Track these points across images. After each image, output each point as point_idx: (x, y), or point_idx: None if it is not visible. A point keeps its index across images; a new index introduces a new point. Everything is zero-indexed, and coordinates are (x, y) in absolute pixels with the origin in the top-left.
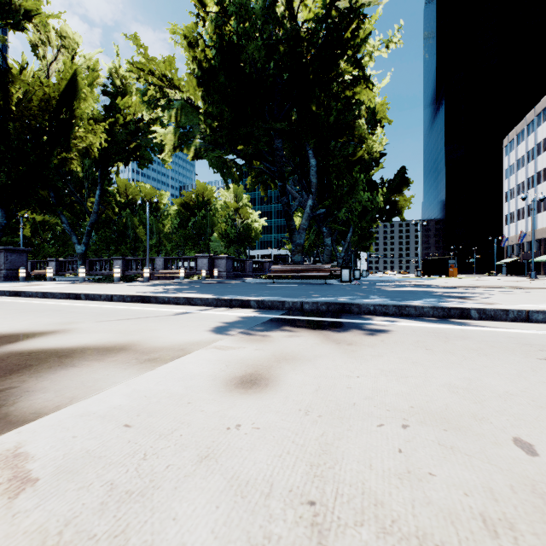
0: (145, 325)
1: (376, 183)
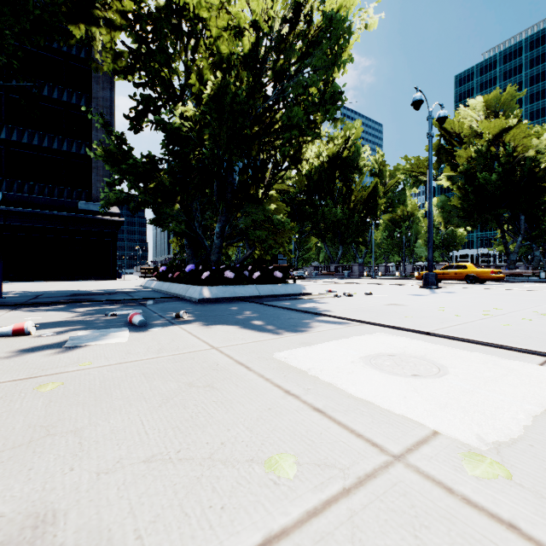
0: None
1: None
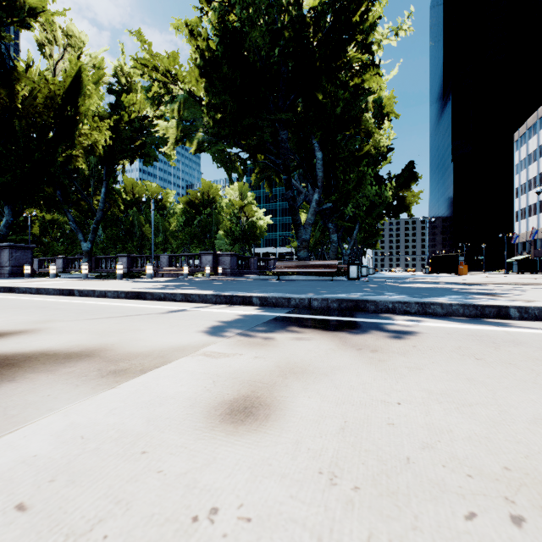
0: (129, 324)
1: (383, 179)
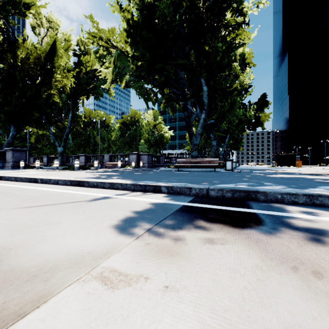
0: (52, 215)
1: (245, 105)
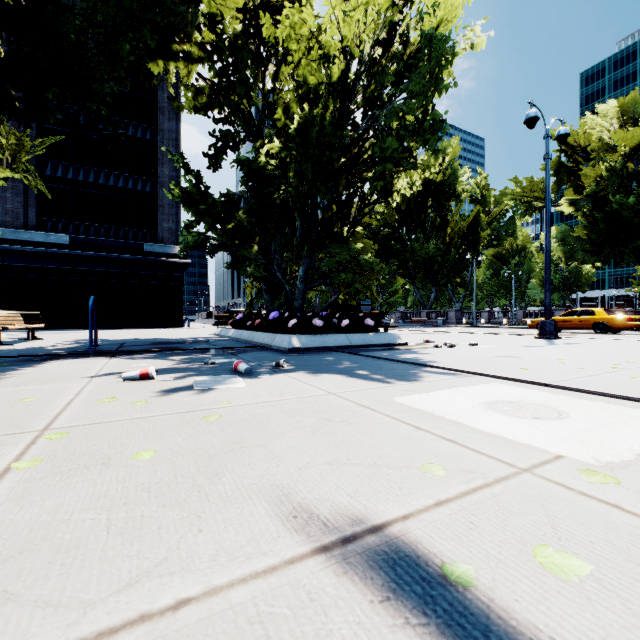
0: None
1: None
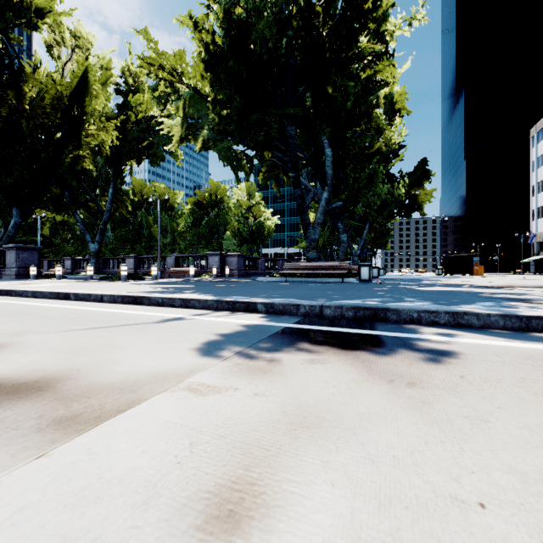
0: (112, 338)
1: (394, 177)
